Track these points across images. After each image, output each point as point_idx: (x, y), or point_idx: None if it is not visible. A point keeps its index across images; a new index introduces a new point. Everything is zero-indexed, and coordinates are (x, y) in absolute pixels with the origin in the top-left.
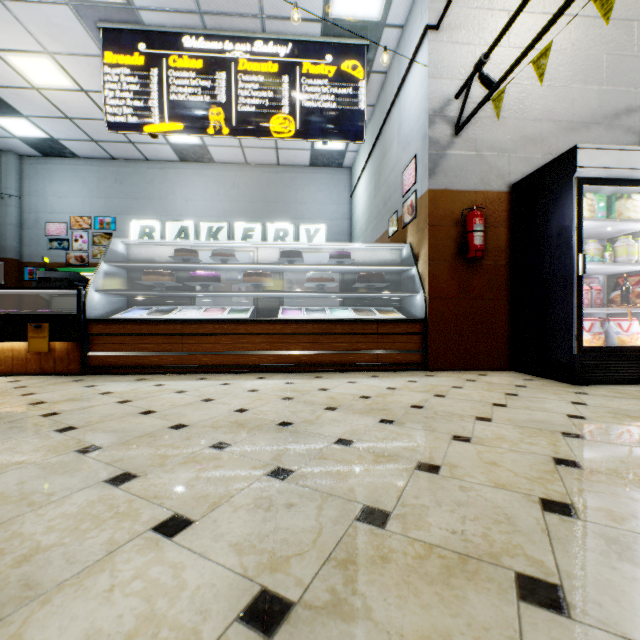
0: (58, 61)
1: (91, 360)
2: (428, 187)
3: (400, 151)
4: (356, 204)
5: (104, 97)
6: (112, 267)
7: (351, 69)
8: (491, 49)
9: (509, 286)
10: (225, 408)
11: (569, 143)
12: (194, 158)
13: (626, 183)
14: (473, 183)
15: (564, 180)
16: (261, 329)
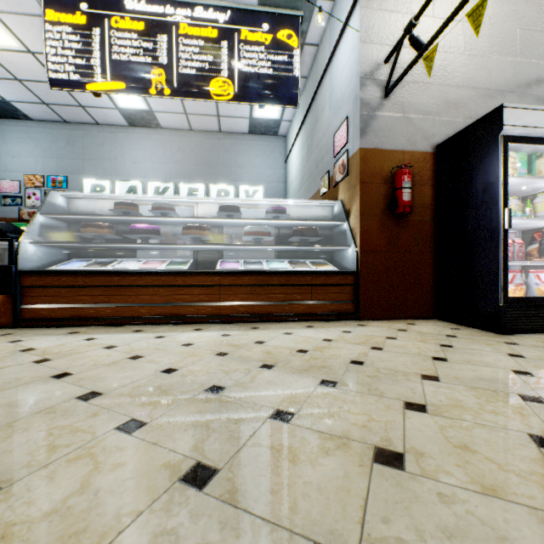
0: (2, 20)
1: (24, 313)
2: (359, 146)
3: (331, 115)
4: (290, 168)
5: (45, 54)
6: (50, 219)
7: (286, 38)
8: (422, 10)
9: (433, 240)
10: (152, 368)
11: (487, 109)
12: (142, 123)
13: None
14: (401, 143)
15: (490, 138)
16: (199, 281)
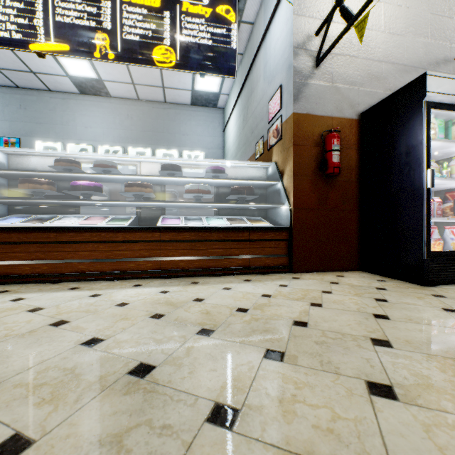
0: None
1: None
2: (293, 111)
3: (266, 85)
4: (228, 136)
5: None
6: None
7: (225, 12)
8: None
9: (358, 199)
10: (73, 338)
11: (403, 82)
12: (92, 91)
13: None
14: (330, 110)
15: (413, 104)
16: (140, 237)
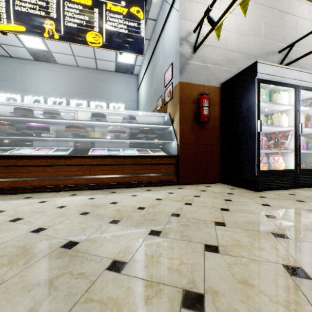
0: None
1: None
2: (179, 80)
3: (163, 62)
4: (140, 94)
5: None
6: None
7: (136, 12)
8: (214, 1)
9: (220, 138)
10: (25, 228)
11: (248, 65)
12: (44, 59)
13: (279, 84)
14: (202, 80)
15: (250, 80)
16: (76, 162)
